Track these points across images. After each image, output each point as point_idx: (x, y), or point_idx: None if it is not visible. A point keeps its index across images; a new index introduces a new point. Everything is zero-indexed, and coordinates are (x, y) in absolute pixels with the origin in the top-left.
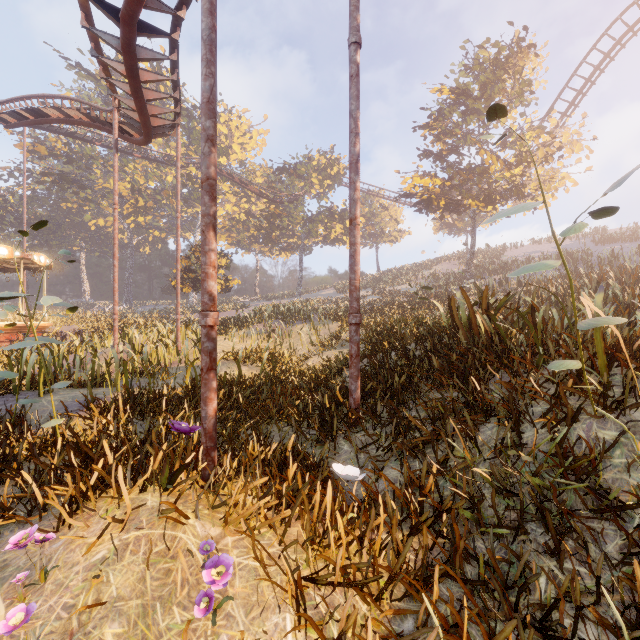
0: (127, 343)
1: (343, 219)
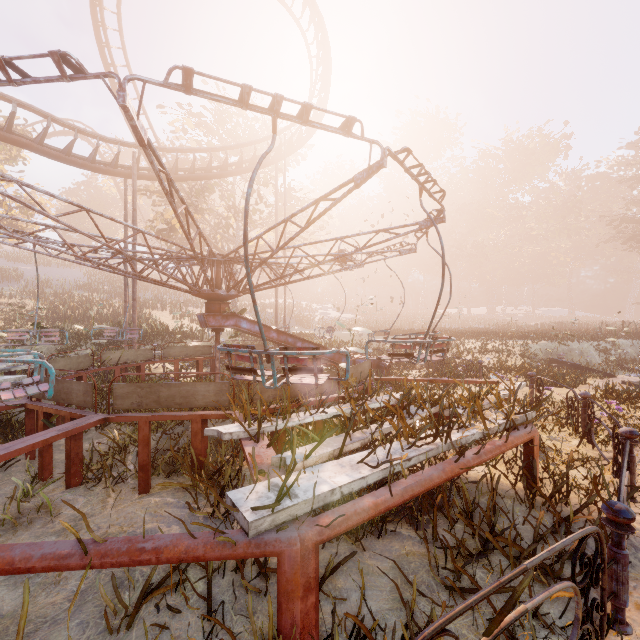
0: None
1: None
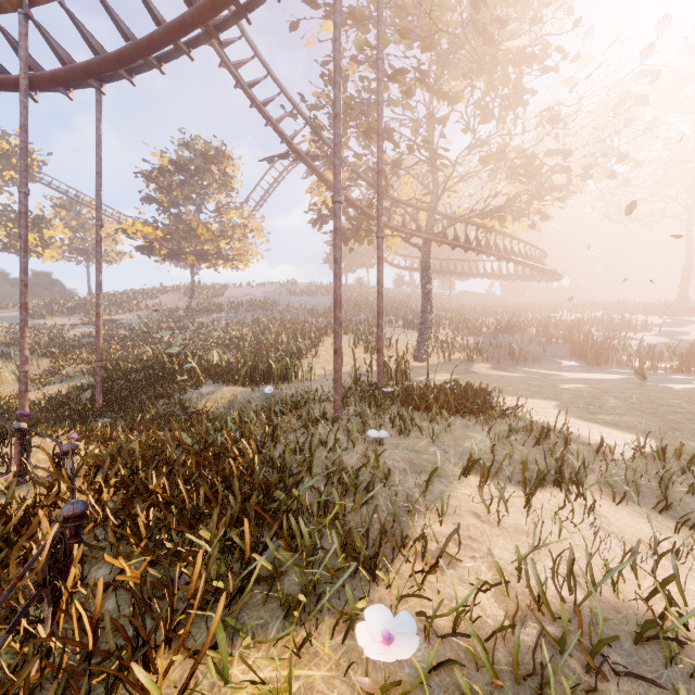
0: None
1: (40, 229)
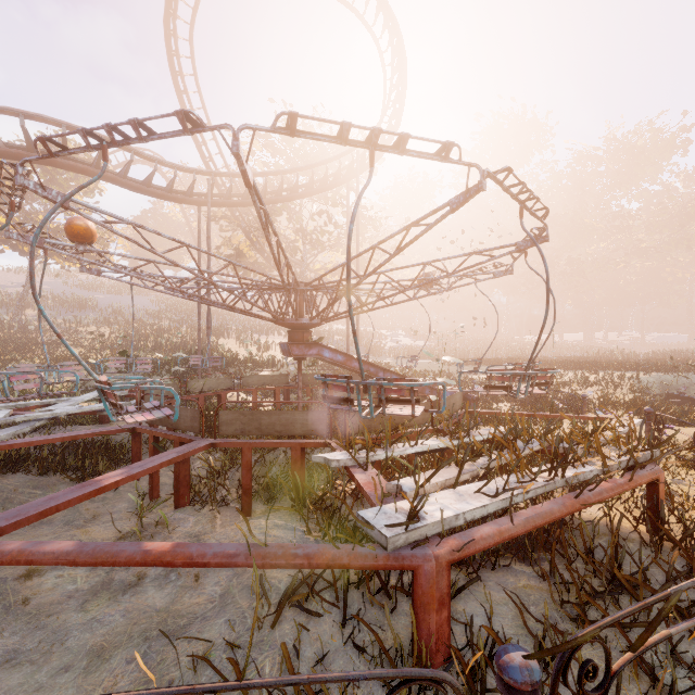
0: None
1: None
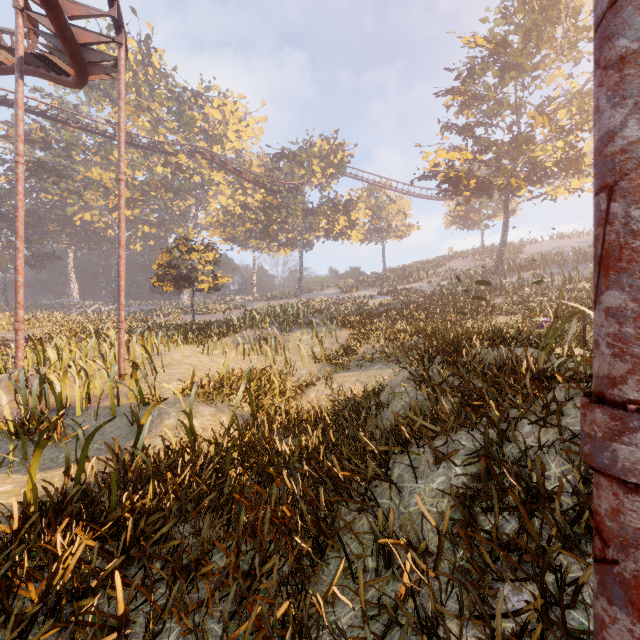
0: (20, 370)
1: (348, 210)
